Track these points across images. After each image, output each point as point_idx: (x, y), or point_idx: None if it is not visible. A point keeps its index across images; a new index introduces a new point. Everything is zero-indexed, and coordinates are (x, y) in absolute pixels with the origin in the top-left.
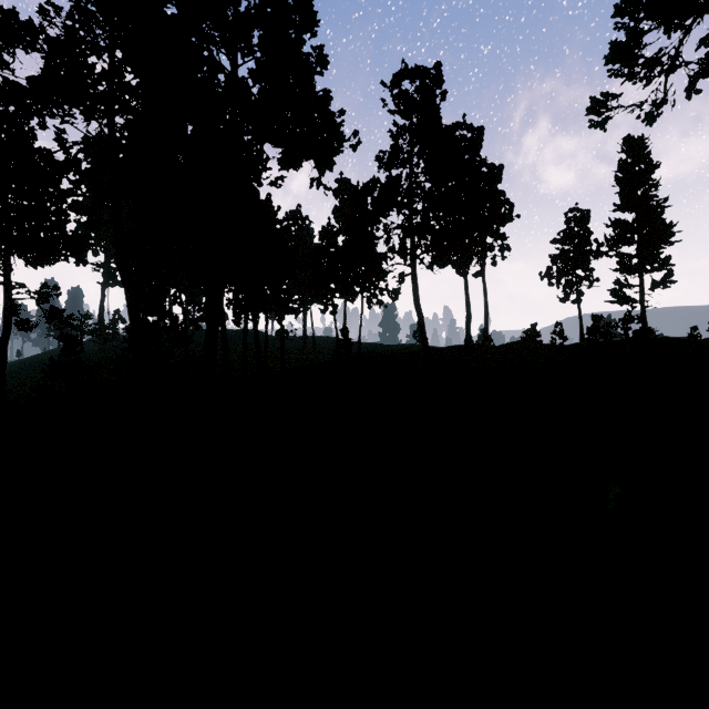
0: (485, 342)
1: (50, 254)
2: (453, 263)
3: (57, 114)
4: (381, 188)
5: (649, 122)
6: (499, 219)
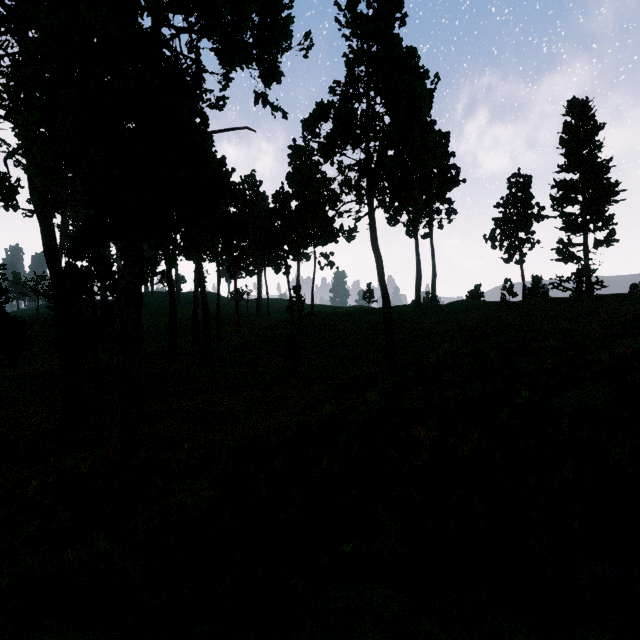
0: (433, 302)
1: None
2: (413, 203)
3: None
4: (336, 111)
5: None
6: (445, 184)
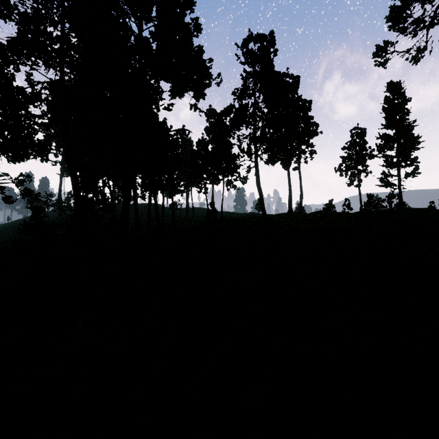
0: (300, 211)
1: (24, 154)
2: (281, 159)
3: (26, 63)
4: (236, 111)
5: (415, 62)
6: (309, 134)
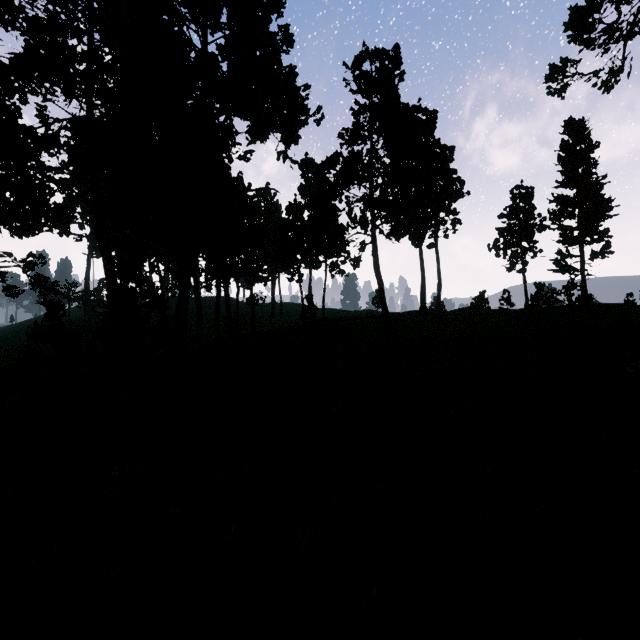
0: (438, 308)
1: (34, 224)
2: (411, 232)
3: (37, 91)
4: (344, 162)
5: (606, 89)
6: (450, 196)
